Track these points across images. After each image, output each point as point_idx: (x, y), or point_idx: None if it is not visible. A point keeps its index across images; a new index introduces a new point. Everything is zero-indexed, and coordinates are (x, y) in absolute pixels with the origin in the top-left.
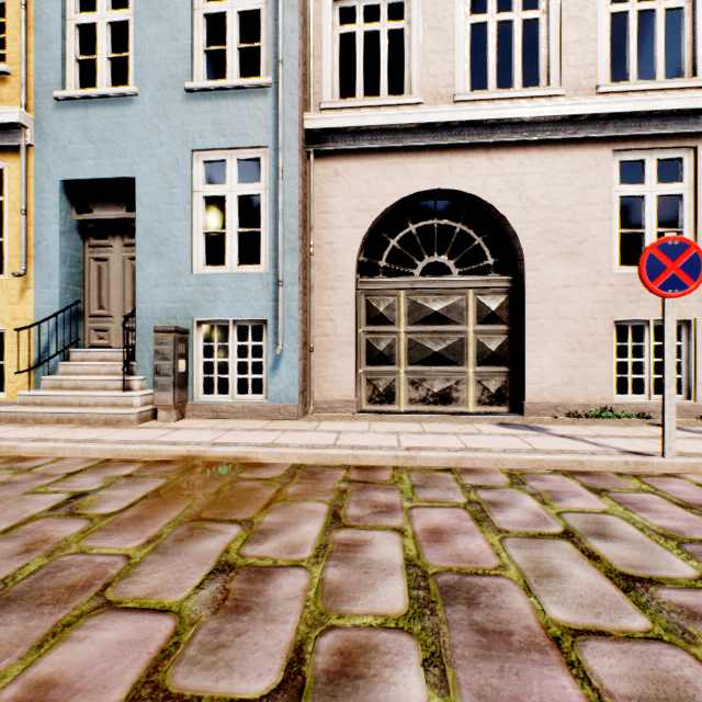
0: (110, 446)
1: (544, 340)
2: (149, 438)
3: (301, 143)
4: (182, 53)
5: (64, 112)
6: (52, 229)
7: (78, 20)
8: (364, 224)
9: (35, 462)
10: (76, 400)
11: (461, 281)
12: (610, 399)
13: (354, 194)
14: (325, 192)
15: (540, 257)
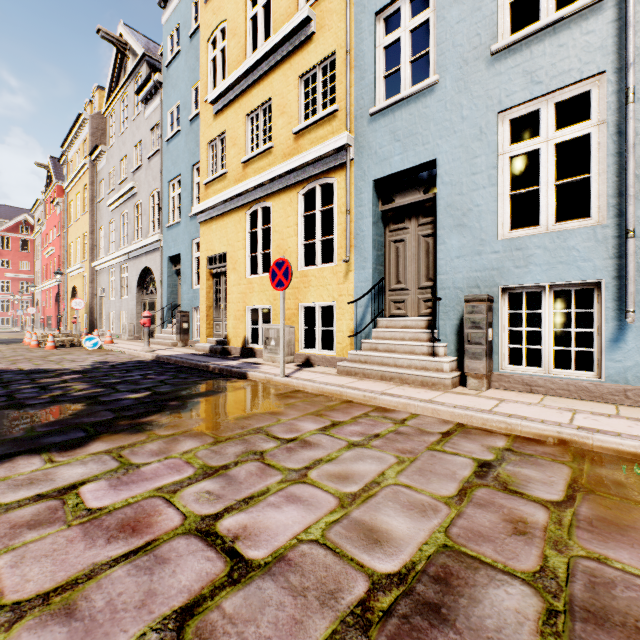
0: (459, 411)
1: None
2: (485, 407)
3: None
4: (486, 18)
5: (375, 124)
6: (366, 222)
7: (385, 43)
8: None
9: (397, 414)
10: (391, 361)
11: None
12: None
13: None
14: None
15: None
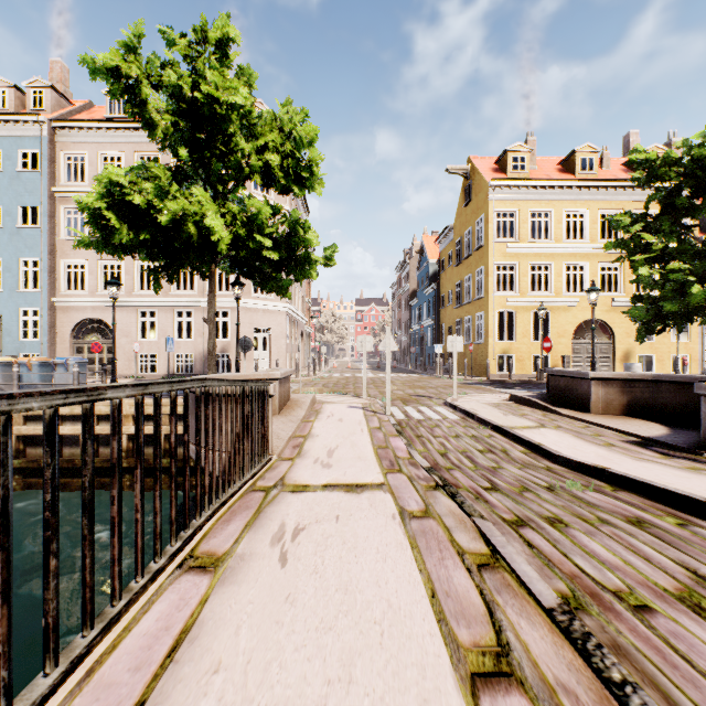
0: None
1: (120, 358)
2: None
3: (50, 307)
4: (16, 282)
5: None
6: None
7: None
8: (73, 326)
9: None
10: None
11: (102, 342)
12: (137, 374)
13: (70, 318)
14: (61, 317)
15: (119, 336)
